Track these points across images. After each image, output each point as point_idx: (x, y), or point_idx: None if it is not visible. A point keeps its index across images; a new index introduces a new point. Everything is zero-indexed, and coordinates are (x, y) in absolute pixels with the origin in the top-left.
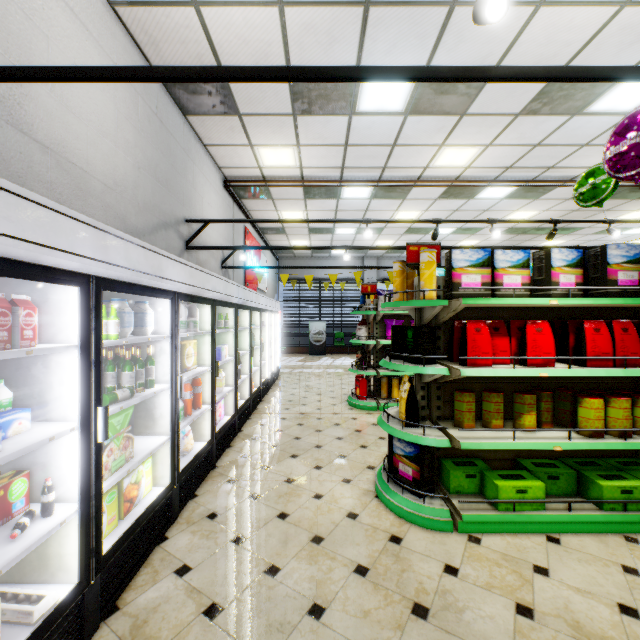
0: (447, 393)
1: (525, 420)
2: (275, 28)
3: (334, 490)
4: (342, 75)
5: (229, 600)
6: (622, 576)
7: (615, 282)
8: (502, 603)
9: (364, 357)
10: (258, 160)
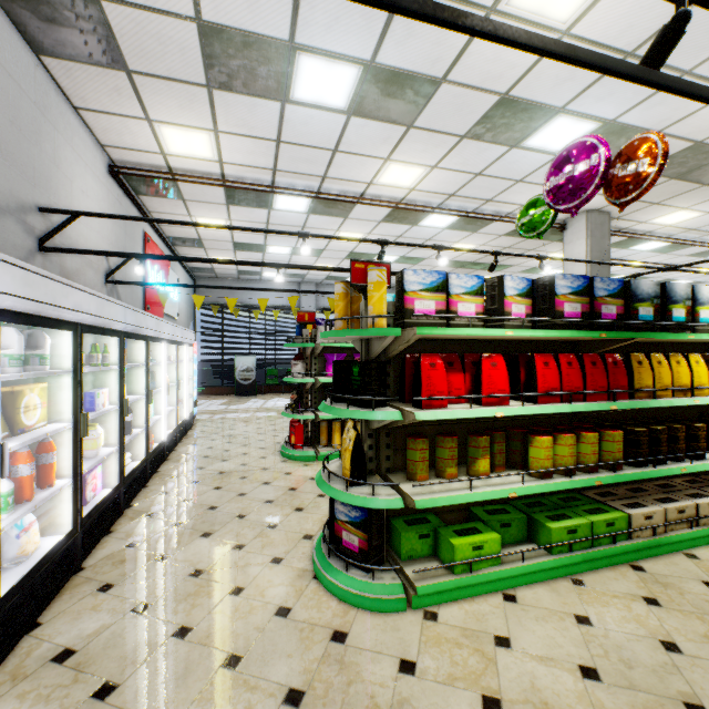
0: (398, 440)
1: (480, 465)
2: None
3: (260, 577)
4: None
5: None
6: (577, 629)
7: (562, 314)
8: (468, 700)
9: (301, 398)
10: (160, 143)
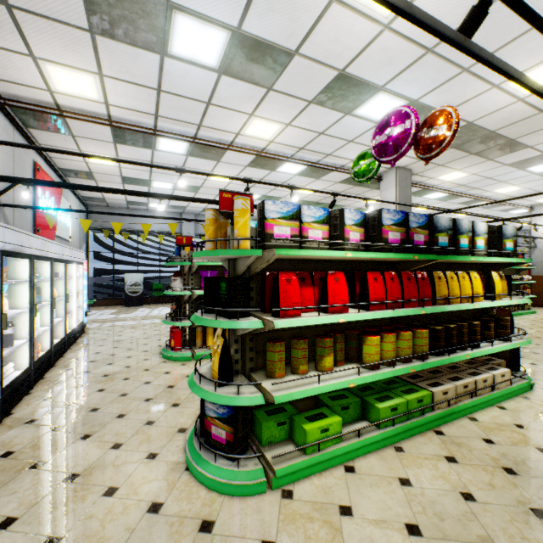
0: (260, 343)
1: (326, 362)
2: None
3: (135, 475)
4: None
5: None
6: (401, 491)
7: (387, 240)
8: None
9: (179, 308)
10: (47, 80)
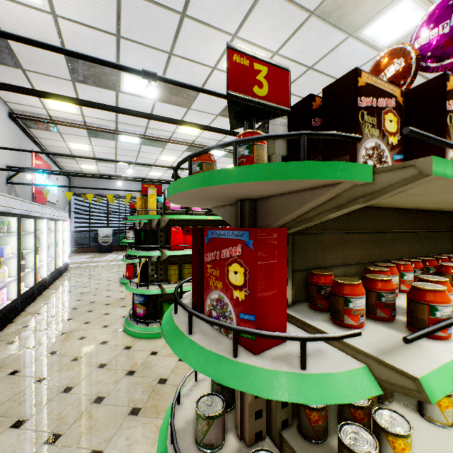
0: (166, 266)
1: None
2: (51, 26)
3: (95, 332)
4: (76, 102)
5: (3, 402)
6: None
7: None
8: (174, 359)
9: None
10: (44, 103)
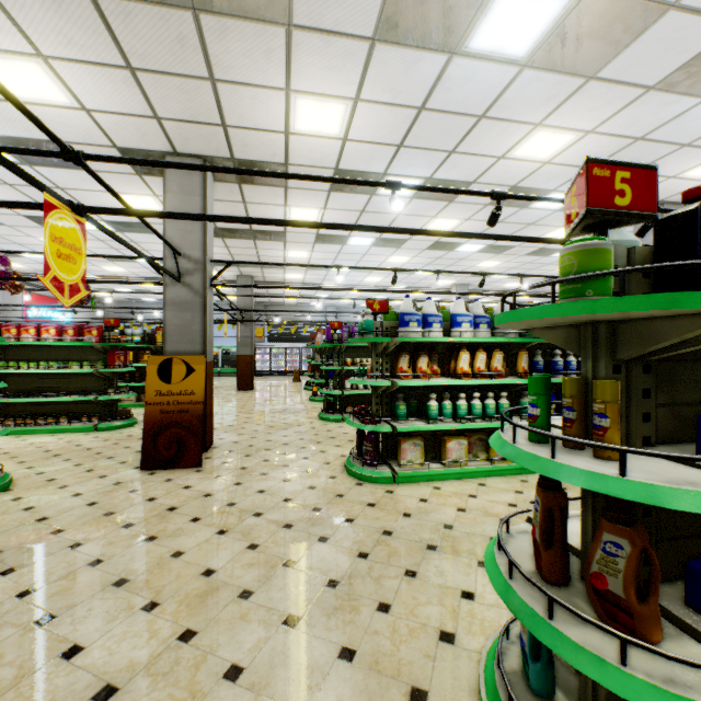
0: None
1: None
2: None
3: None
4: None
5: None
6: None
7: None
8: None
9: None
10: None
